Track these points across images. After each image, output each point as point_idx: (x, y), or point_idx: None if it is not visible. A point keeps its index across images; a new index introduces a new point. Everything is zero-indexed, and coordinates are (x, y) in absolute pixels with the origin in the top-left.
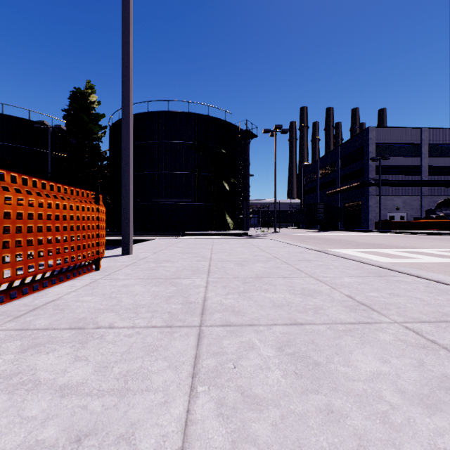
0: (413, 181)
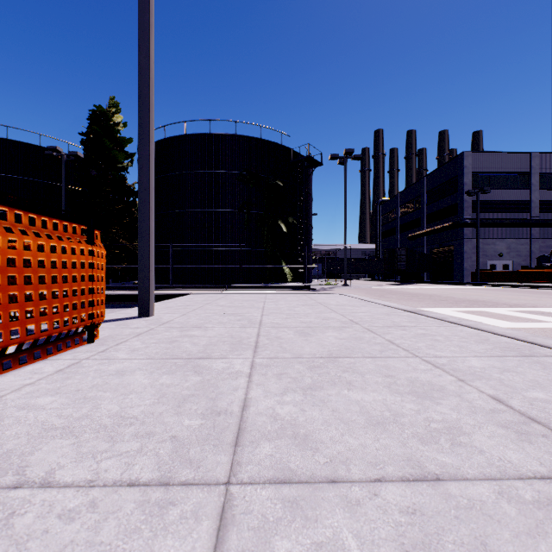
0: (521, 220)
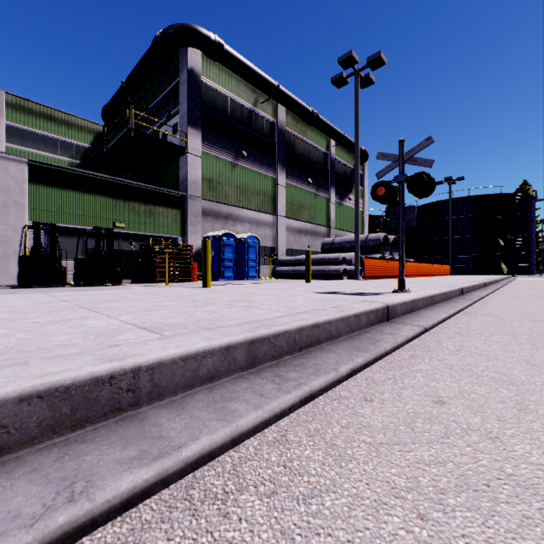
0: None
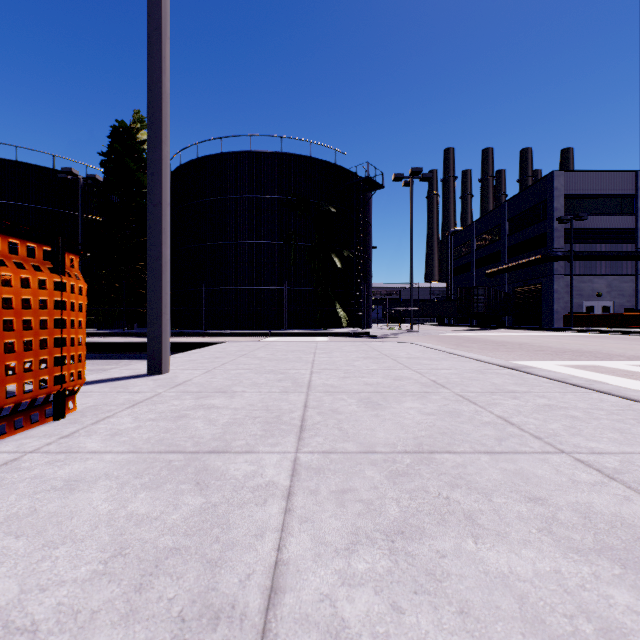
0: (625, 252)
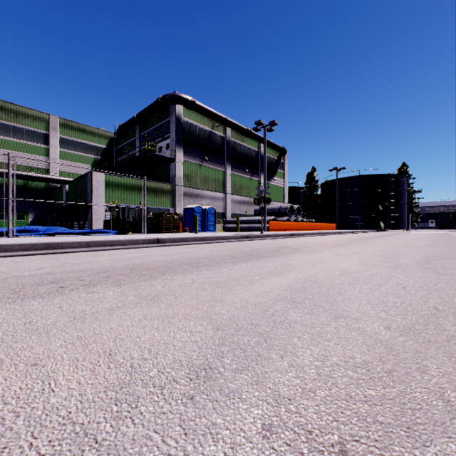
0: None
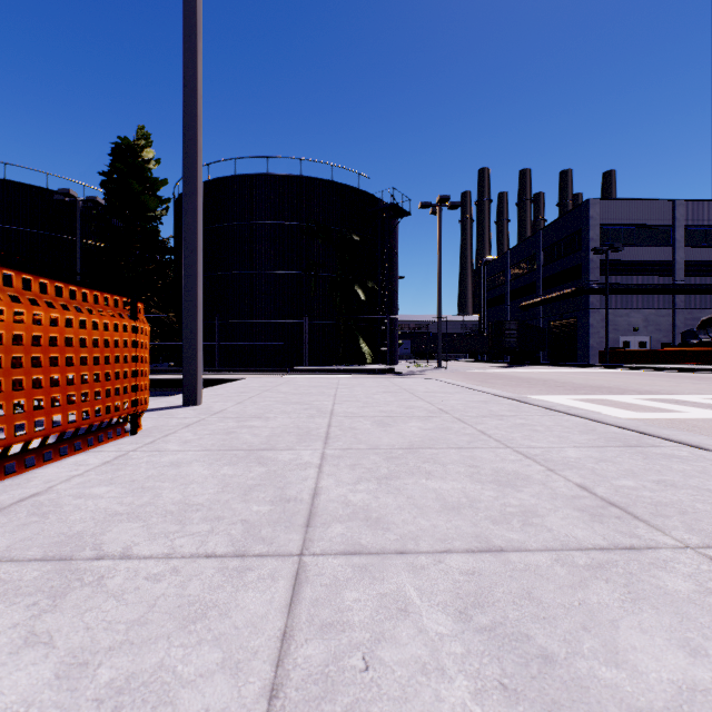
0: (661, 285)
